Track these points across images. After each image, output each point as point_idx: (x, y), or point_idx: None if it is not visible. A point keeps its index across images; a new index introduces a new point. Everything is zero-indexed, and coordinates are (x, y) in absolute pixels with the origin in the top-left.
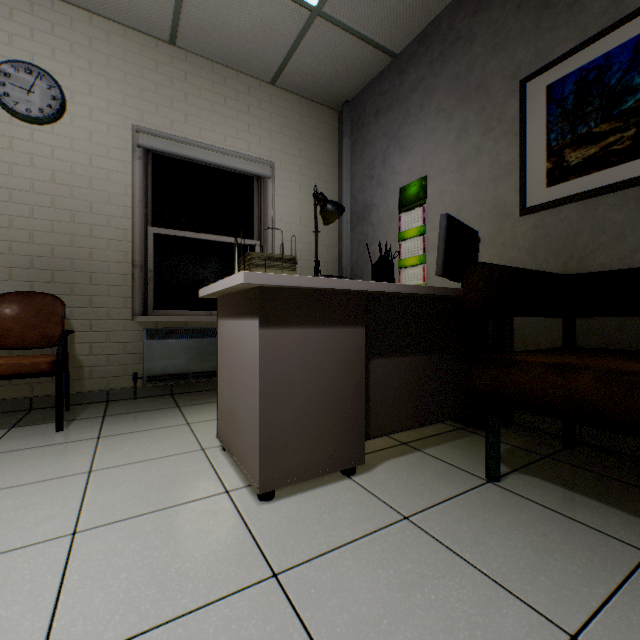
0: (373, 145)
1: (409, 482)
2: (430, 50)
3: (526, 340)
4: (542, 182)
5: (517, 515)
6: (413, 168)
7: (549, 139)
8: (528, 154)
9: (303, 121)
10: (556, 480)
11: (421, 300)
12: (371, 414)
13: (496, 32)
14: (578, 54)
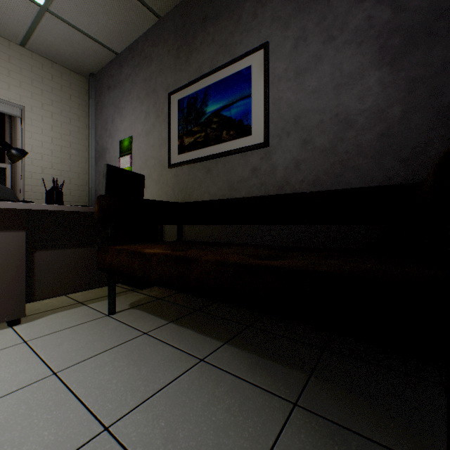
0: (107, 108)
1: (54, 323)
2: (134, 58)
3: (172, 237)
4: (177, 151)
5: (101, 329)
6: (126, 129)
7: (179, 129)
8: (172, 135)
9: (55, 80)
10: (148, 309)
11: (85, 214)
12: (37, 286)
13: (161, 61)
14: (188, 88)
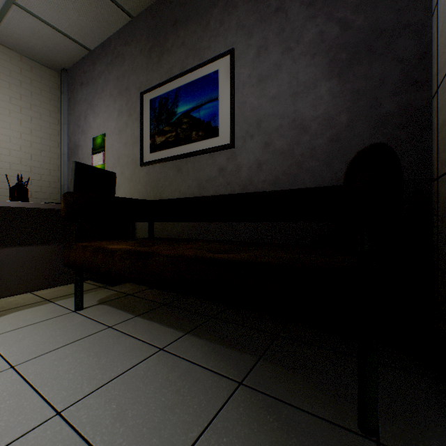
0: (80, 105)
1: (17, 320)
2: (107, 56)
3: (144, 234)
4: (149, 150)
5: (65, 324)
6: (99, 127)
7: (151, 128)
8: (144, 133)
9: (24, 73)
10: (116, 305)
11: (52, 211)
12: None
13: (133, 61)
14: (160, 88)
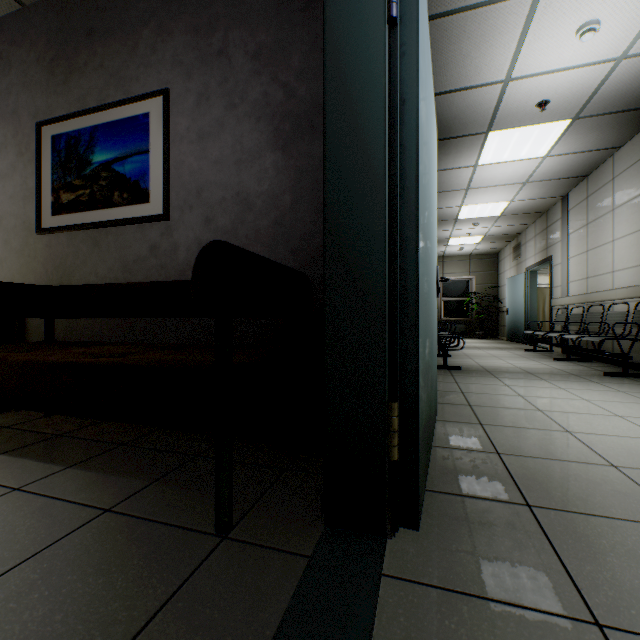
0: None
1: None
2: None
3: (43, 337)
4: (50, 211)
5: None
6: None
7: (54, 178)
8: (43, 185)
9: None
10: None
11: None
12: None
13: (26, 71)
14: (68, 122)
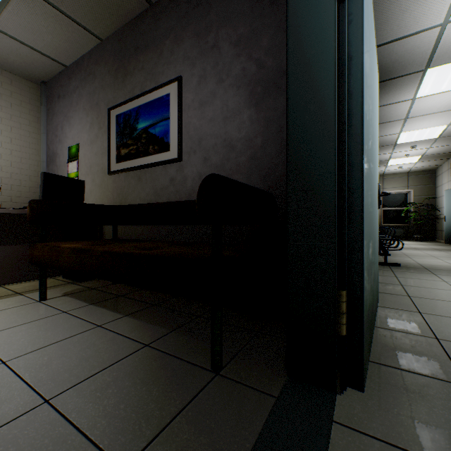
0: (57, 116)
1: None
2: (81, 73)
3: (111, 236)
4: (115, 160)
5: (28, 310)
6: (74, 137)
7: (117, 141)
8: (111, 145)
9: (4, 86)
10: (77, 296)
11: (22, 216)
12: None
13: (103, 79)
14: (124, 106)
